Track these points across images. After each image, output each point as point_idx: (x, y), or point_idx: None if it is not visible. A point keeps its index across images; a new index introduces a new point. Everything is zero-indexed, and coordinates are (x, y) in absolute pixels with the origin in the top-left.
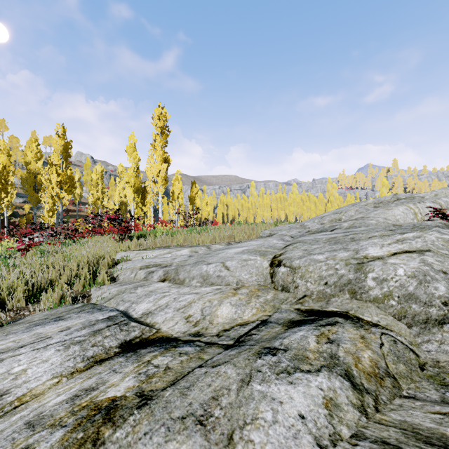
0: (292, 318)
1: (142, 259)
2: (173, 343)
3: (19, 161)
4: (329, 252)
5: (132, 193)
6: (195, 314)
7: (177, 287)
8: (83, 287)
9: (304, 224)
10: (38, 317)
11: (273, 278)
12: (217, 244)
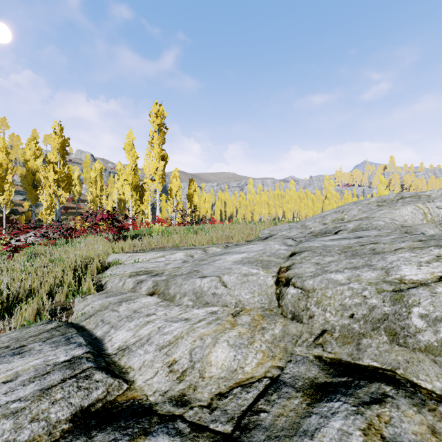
0: (314, 378)
1: (134, 262)
2: (145, 421)
3: (20, 158)
4: (349, 269)
5: (130, 191)
6: (181, 359)
7: (166, 307)
8: (66, 297)
9: (305, 224)
10: (2, 342)
11: (281, 300)
12: (214, 246)
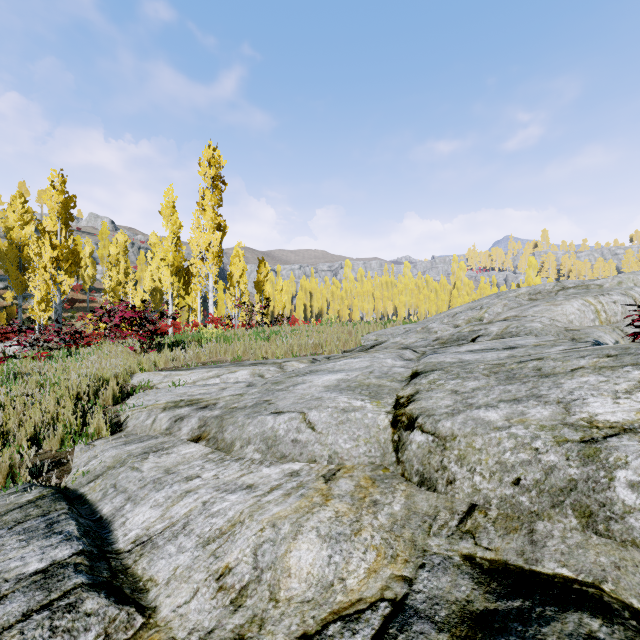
0: (466, 602)
1: (172, 386)
2: None
3: None
4: (507, 403)
5: (170, 276)
6: (239, 565)
7: (218, 463)
8: (62, 443)
9: (427, 326)
10: None
11: (401, 453)
12: (294, 361)
